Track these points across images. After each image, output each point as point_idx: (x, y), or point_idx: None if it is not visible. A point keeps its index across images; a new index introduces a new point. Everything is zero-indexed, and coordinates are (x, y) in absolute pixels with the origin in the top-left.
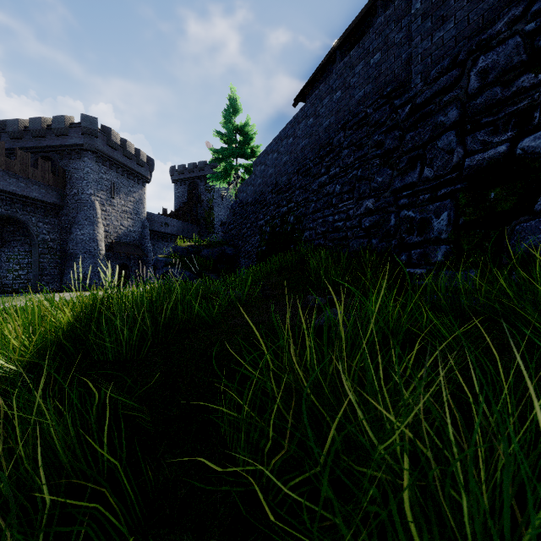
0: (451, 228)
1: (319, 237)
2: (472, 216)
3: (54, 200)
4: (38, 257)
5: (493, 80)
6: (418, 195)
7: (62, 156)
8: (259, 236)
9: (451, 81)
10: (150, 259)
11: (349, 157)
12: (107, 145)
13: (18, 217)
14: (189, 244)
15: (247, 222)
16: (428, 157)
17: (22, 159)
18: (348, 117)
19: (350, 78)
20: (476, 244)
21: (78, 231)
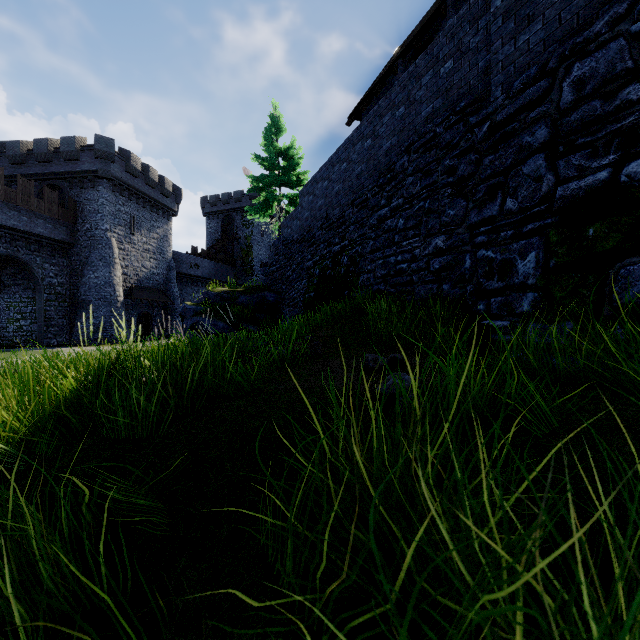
0: (540, 272)
1: (379, 282)
2: (565, 258)
3: (63, 237)
4: (43, 304)
5: (591, 92)
6: (498, 232)
7: (73, 185)
8: (306, 280)
9: (539, 94)
10: (176, 306)
11: (415, 186)
12: (126, 172)
13: (19, 257)
14: (223, 290)
15: (292, 263)
16: (511, 186)
17: (24, 188)
18: (413, 138)
19: (416, 90)
20: (571, 291)
21: (91, 273)
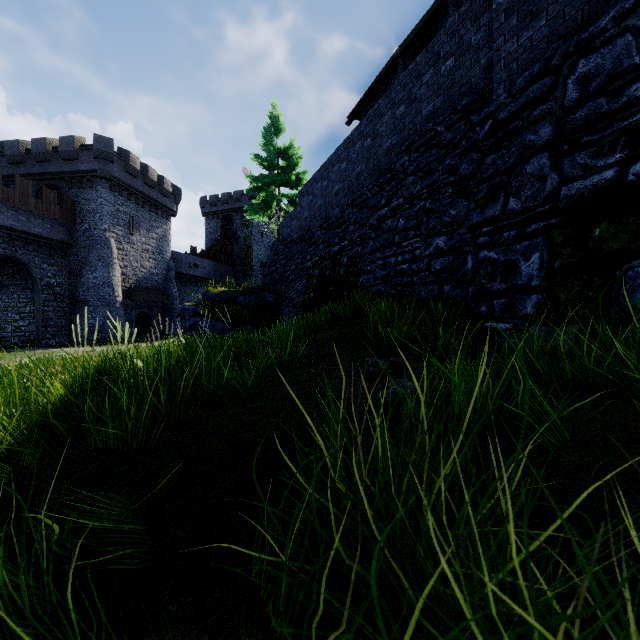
0: (544, 273)
1: (379, 283)
2: (570, 259)
3: (61, 237)
4: (42, 305)
5: (596, 89)
6: (501, 232)
7: (71, 185)
8: (305, 280)
9: (543, 91)
10: (176, 307)
11: (415, 185)
12: (125, 172)
13: (17, 257)
14: (222, 290)
15: (291, 264)
16: (513, 185)
17: (22, 188)
18: (414, 137)
19: (416, 89)
20: (576, 294)
21: (89, 273)
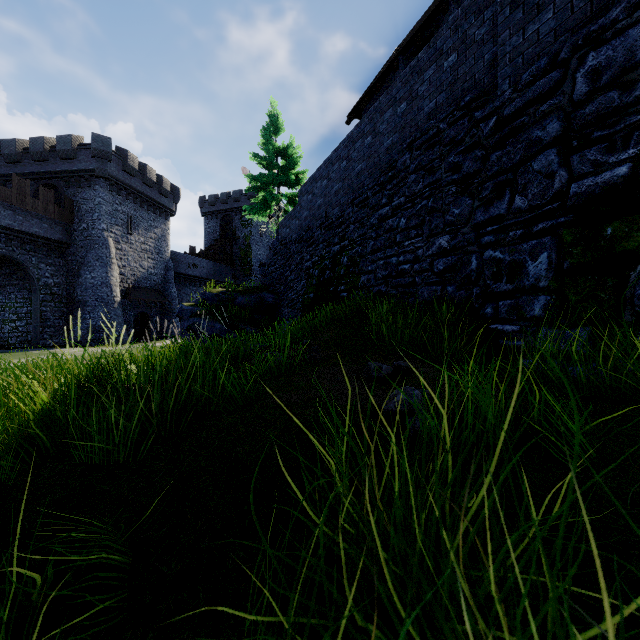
0: (553, 274)
1: (380, 283)
2: (581, 259)
3: (59, 237)
4: (39, 305)
5: (607, 83)
6: (507, 231)
7: (69, 184)
8: (305, 280)
9: (551, 85)
10: (174, 307)
11: (417, 184)
12: (123, 171)
13: (14, 257)
14: (221, 290)
15: (290, 264)
16: (520, 183)
17: (19, 187)
18: (416, 135)
19: (418, 86)
20: (587, 295)
21: (87, 273)
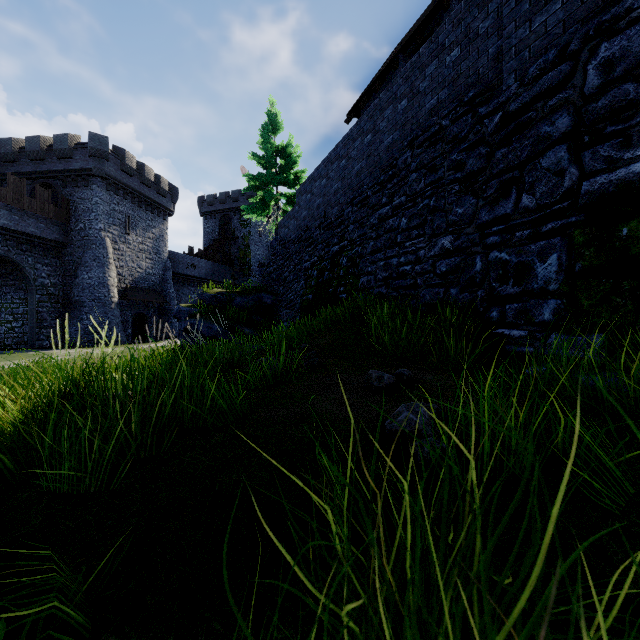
0: (563, 276)
1: (380, 285)
2: (594, 260)
3: (55, 237)
4: (36, 306)
5: (621, 75)
6: (513, 231)
7: (66, 183)
8: (303, 281)
9: (560, 79)
10: (173, 307)
11: (418, 183)
12: (121, 170)
13: (10, 257)
14: (219, 291)
15: (289, 264)
16: (527, 181)
17: (15, 186)
18: (417, 132)
19: (419, 82)
20: (601, 299)
21: (84, 274)
